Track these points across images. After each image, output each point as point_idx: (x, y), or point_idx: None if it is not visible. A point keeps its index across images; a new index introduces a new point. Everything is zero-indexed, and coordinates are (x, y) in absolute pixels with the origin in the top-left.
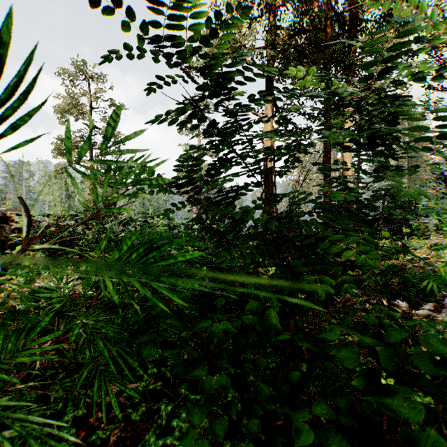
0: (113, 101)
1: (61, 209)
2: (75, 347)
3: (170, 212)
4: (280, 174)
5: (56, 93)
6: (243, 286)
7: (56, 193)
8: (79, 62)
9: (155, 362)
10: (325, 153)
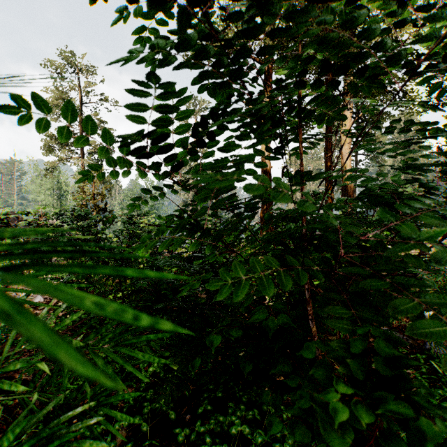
0: (106, 97)
1: (40, 207)
2: (31, 378)
3: (143, 203)
4: (297, 153)
5: (46, 89)
6: (248, 310)
7: (47, 192)
8: (70, 57)
9: (129, 403)
10: (326, 149)
